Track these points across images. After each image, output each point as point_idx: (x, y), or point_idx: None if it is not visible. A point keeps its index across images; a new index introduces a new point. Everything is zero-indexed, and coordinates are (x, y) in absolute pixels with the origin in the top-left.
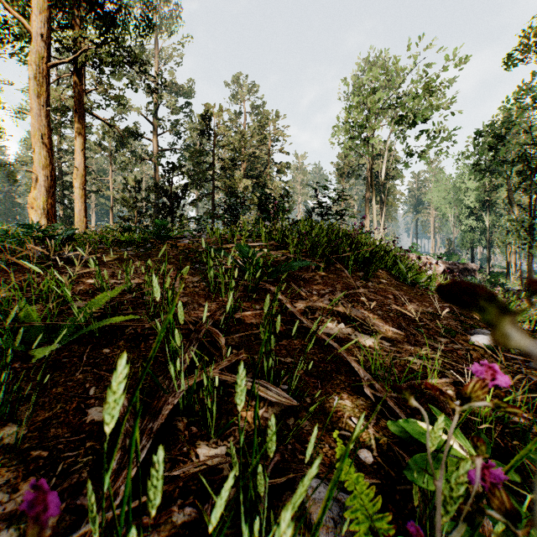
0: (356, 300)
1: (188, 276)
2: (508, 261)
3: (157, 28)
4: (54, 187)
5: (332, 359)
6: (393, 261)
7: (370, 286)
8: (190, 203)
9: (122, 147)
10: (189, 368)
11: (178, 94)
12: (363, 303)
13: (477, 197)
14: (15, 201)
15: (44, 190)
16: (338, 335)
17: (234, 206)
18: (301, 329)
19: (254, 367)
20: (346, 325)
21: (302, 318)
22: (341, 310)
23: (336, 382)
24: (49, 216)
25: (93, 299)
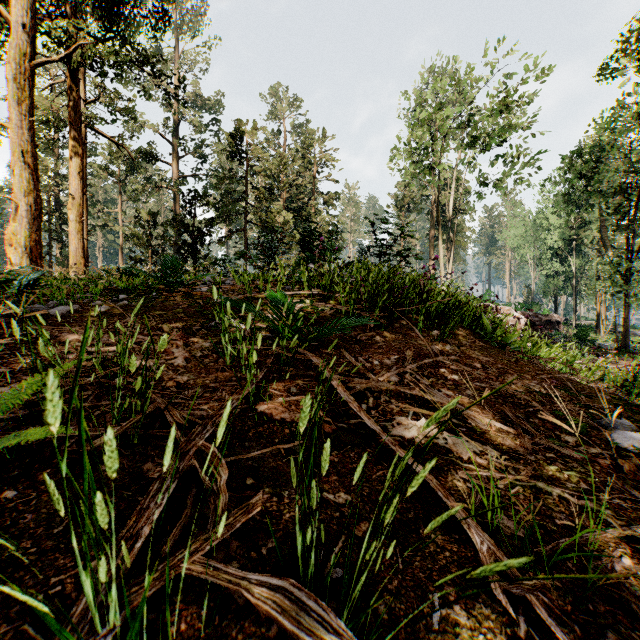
0: (434, 374)
1: (197, 339)
2: (597, 312)
3: (177, 27)
4: (41, 219)
5: (415, 492)
6: (473, 314)
7: (448, 350)
8: (218, 241)
9: (134, 172)
10: (156, 533)
11: (203, 108)
12: (444, 377)
13: (562, 236)
14: (2, 238)
15: (26, 223)
16: (418, 439)
17: (269, 244)
18: (360, 428)
19: (281, 519)
20: (426, 417)
21: (362, 414)
22: (417, 393)
23: (428, 549)
24: (34, 256)
25: (13, 390)
